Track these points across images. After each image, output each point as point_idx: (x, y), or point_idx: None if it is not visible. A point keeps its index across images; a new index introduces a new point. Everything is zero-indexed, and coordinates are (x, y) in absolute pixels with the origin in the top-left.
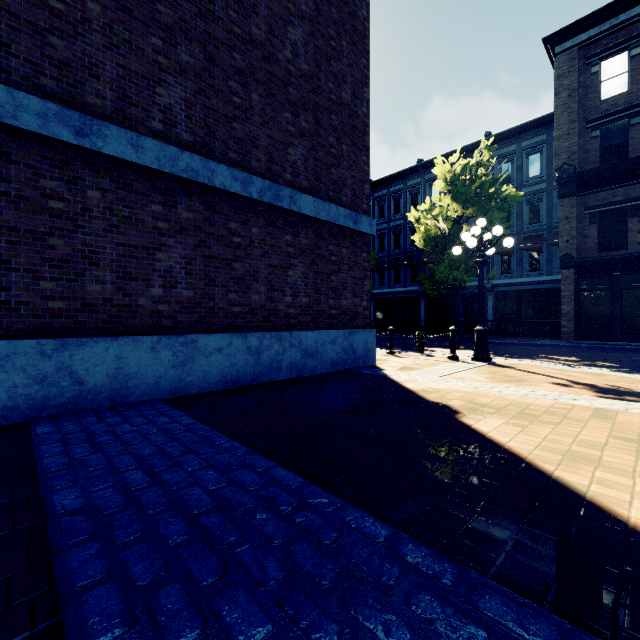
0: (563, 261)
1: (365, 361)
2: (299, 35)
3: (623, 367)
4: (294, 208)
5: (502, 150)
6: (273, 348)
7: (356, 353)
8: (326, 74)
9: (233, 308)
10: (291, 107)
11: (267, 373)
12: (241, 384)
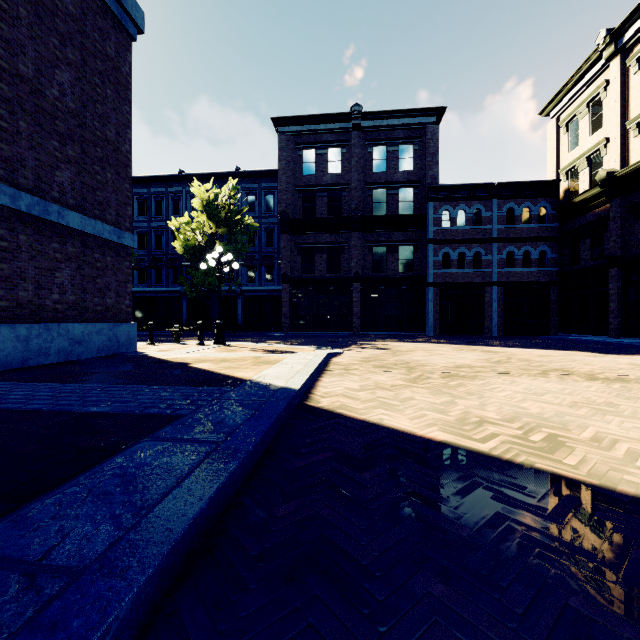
0: (283, 277)
1: (128, 348)
2: (66, 78)
3: (298, 344)
4: (62, 222)
5: (249, 185)
6: (42, 337)
7: (120, 342)
8: (92, 114)
9: (0, 302)
10: (59, 137)
11: (36, 358)
12: (10, 367)
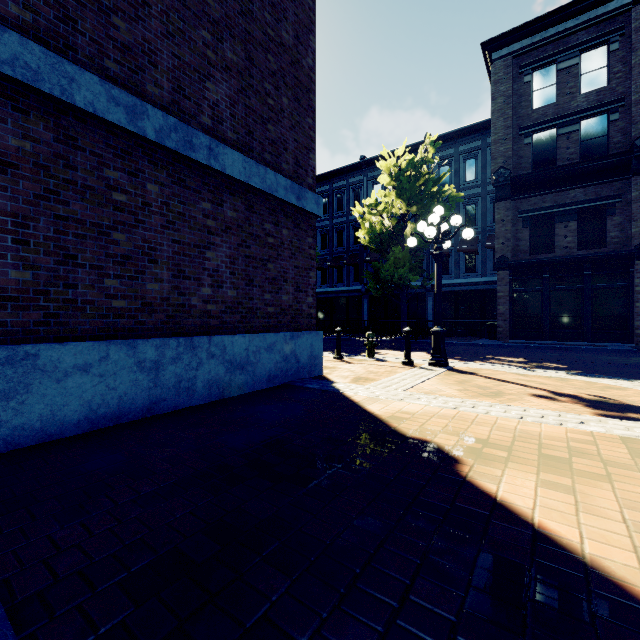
0: (499, 262)
1: (311, 371)
2: None
3: (573, 368)
4: (215, 165)
5: (441, 153)
6: (181, 361)
7: (300, 361)
8: None
9: (113, 302)
10: (211, 25)
11: (172, 397)
12: (126, 418)
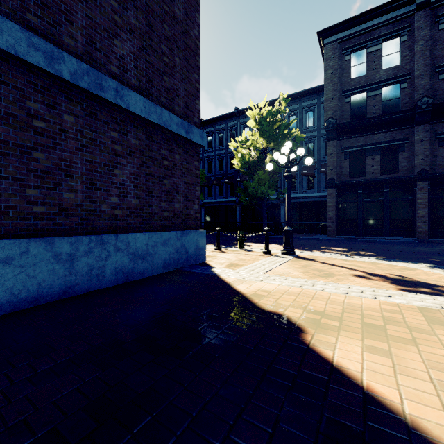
0: (329, 182)
1: (196, 259)
2: None
3: (379, 255)
4: (121, 103)
5: (290, 107)
6: (93, 253)
7: (188, 252)
8: None
9: (33, 207)
10: None
11: (84, 282)
12: (44, 300)
